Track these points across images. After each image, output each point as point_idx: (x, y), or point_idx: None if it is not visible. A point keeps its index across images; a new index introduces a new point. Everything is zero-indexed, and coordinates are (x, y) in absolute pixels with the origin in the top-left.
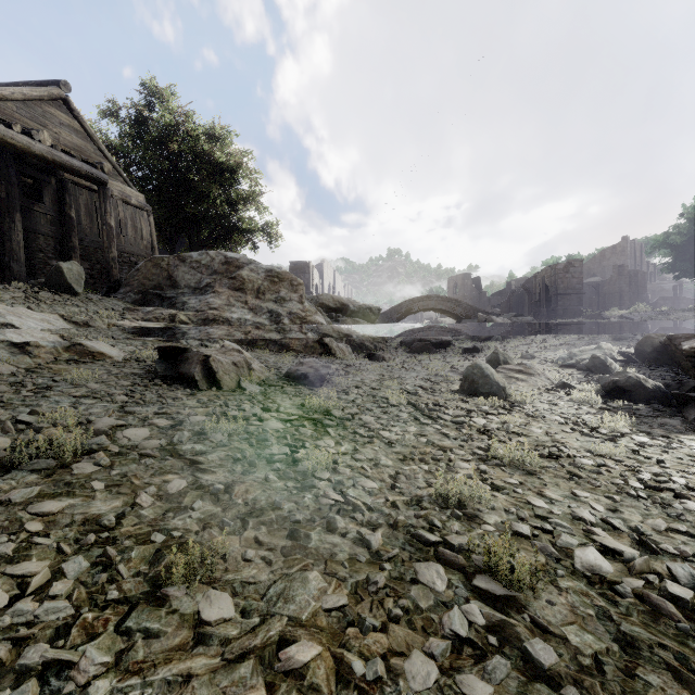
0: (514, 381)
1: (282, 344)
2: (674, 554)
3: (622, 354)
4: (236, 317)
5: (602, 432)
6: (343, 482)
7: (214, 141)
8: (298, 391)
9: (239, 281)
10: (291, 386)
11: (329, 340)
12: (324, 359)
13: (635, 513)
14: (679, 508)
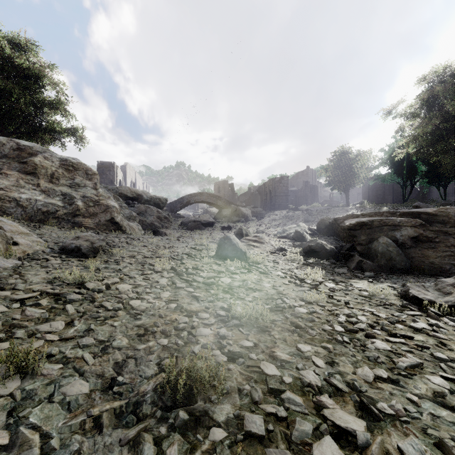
0: (252, 248)
1: (75, 222)
2: (392, 415)
3: (310, 230)
4: (25, 197)
5: (308, 282)
6: (37, 393)
7: (20, 50)
8: (64, 263)
9: (30, 166)
10: (61, 258)
11: (120, 219)
12: (113, 235)
13: (347, 362)
14: (372, 349)
